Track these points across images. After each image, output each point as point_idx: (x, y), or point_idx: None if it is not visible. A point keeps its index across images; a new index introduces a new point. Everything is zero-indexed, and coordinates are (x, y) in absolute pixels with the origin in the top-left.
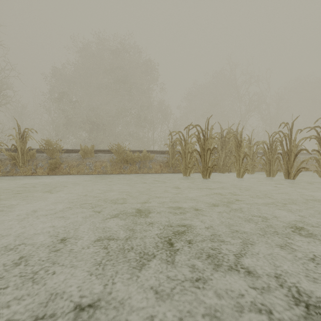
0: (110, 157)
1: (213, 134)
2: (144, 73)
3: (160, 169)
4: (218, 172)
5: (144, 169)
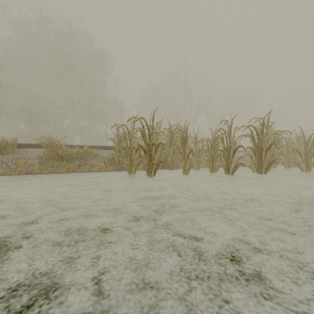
0: (41, 153)
1: (162, 129)
2: (97, 64)
3: (105, 167)
4: (167, 168)
5: (85, 167)
